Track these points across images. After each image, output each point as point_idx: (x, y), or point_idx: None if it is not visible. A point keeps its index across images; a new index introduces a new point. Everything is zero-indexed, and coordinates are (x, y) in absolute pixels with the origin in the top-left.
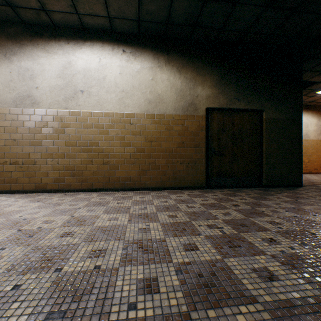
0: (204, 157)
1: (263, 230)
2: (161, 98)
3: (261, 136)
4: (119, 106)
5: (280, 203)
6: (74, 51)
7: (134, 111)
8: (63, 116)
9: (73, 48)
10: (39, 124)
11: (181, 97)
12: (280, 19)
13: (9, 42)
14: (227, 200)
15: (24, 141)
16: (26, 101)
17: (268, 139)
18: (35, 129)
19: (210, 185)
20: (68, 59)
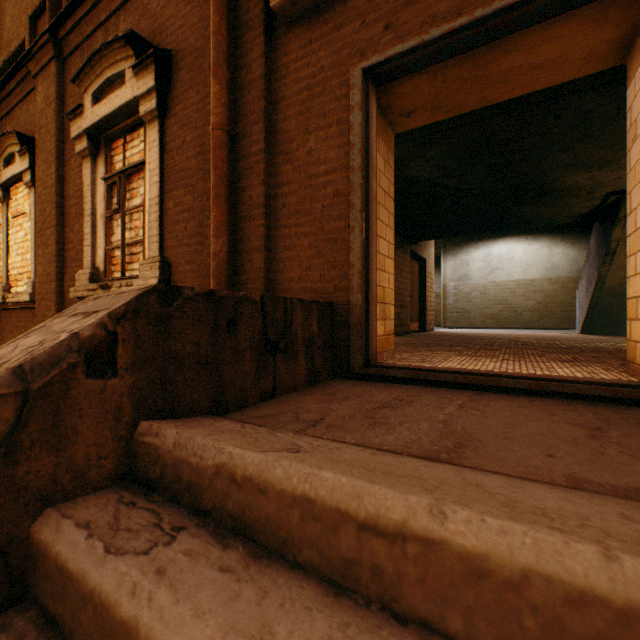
0: None
1: None
2: (556, 266)
3: None
4: (523, 275)
5: None
6: (492, 245)
7: (534, 277)
8: (485, 284)
9: (491, 243)
10: (470, 290)
11: (575, 263)
12: None
13: (454, 247)
14: None
15: (462, 300)
16: (463, 278)
17: None
18: (469, 293)
19: None
20: (488, 250)
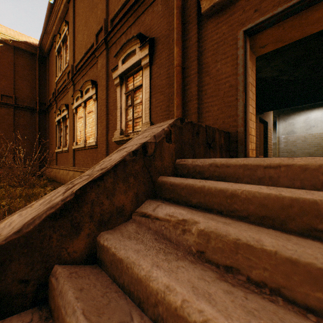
0: None
1: None
2: None
3: None
4: None
5: None
6: (309, 113)
7: None
8: (305, 135)
9: (309, 112)
10: (295, 139)
11: None
12: None
13: (285, 116)
14: None
15: (290, 145)
16: (290, 132)
17: None
18: (294, 141)
19: None
20: (307, 116)
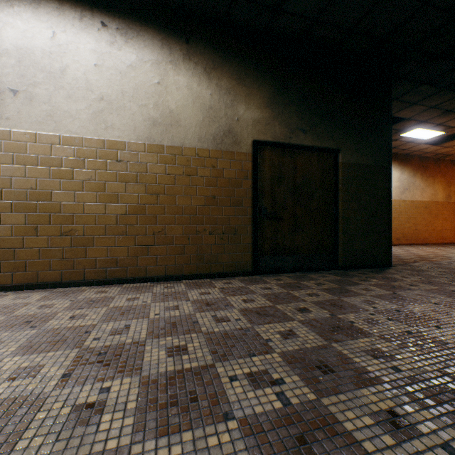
0: (250, 223)
1: (367, 381)
2: (175, 118)
3: (336, 190)
4: (95, 126)
5: (373, 301)
6: None
7: (125, 138)
8: None
9: None
10: None
11: (212, 119)
12: (366, 3)
13: None
14: (288, 299)
15: None
16: None
17: (346, 195)
18: None
19: (260, 269)
20: None
